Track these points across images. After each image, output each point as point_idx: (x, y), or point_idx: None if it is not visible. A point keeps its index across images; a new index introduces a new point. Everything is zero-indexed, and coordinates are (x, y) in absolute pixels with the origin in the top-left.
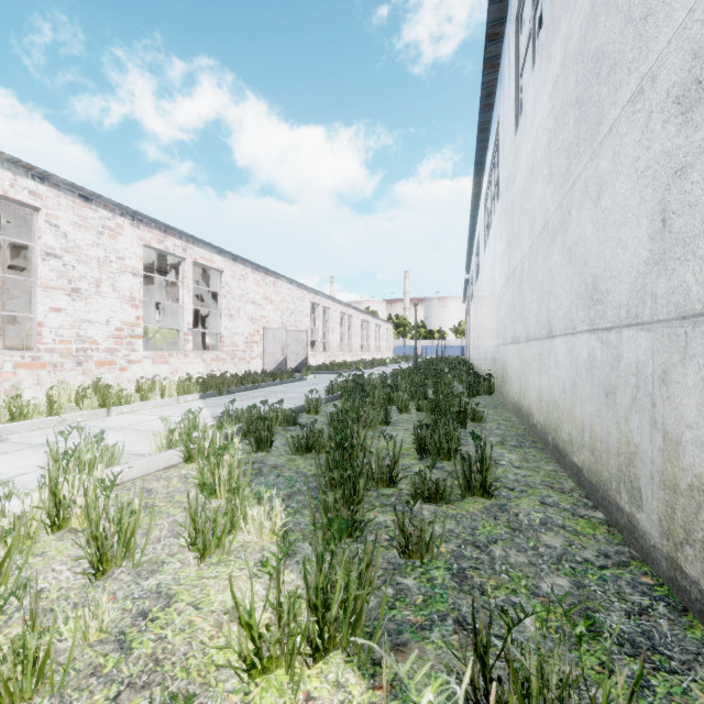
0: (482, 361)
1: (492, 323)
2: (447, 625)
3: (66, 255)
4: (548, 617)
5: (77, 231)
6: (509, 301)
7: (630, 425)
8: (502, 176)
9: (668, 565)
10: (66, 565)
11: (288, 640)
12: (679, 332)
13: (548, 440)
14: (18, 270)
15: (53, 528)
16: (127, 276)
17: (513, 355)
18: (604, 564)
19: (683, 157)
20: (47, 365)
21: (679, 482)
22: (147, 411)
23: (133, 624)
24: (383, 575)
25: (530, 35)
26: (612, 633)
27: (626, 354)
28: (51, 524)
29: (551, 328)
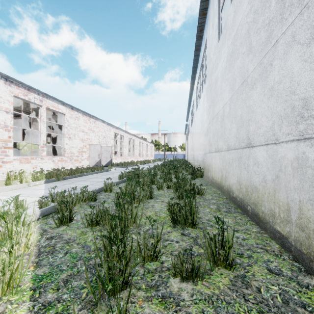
0: (195, 161)
1: (201, 143)
2: None
3: None
4: None
5: None
6: (214, 130)
7: None
8: (208, 68)
9: None
10: None
11: None
12: None
13: (247, 209)
14: None
15: None
16: (1, 113)
17: (216, 158)
18: None
19: None
20: None
21: None
22: (3, 193)
23: None
24: None
25: None
26: None
27: None
28: None
29: (250, 141)
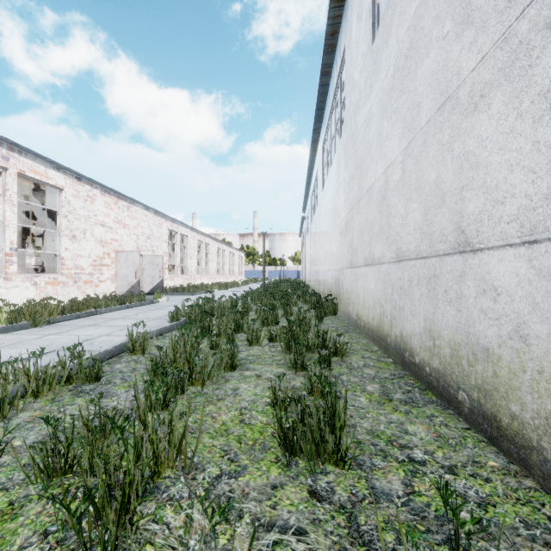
0: (320, 283)
1: (333, 249)
2: None
3: None
4: None
5: None
6: (362, 223)
7: None
8: (348, 104)
9: None
10: None
11: None
12: None
13: (457, 397)
14: None
15: None
16: None
17: (368, 278)
18: None
19: None
20: None
21: None
22: None
23: None
24: None
25: None
26: None
27: None
28: None
29: (468, 238)
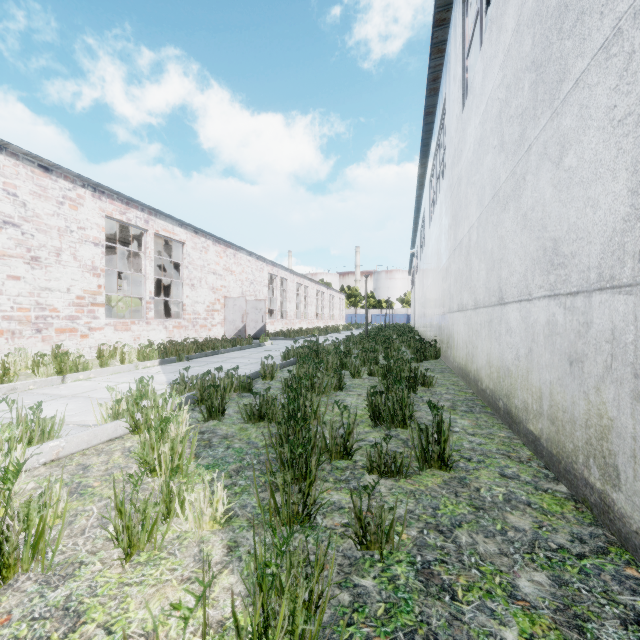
0: (427, 328)
1: (437, 293)
2: None
3: (25, 224)
4: (533, 631)
5: (36, 201)
6: (456, 271)
7: (603, 396)
8: (448, 154)
9: None
10: None
11: None
12: None
13: (499, 405)
14: None
15: None
16: (88, 246)
17: (459, 322)
18: (581, 552)
19: None
20: (5, 332)
21: None
22: (104, 378)
23: None
24: (337, 575)
25: (478, 15)
26: None
27: (597, 320)
28: None
29: (502, 295)
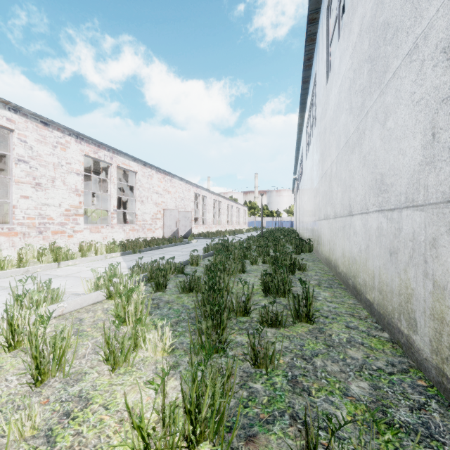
0: (304, 231)
1: (311, 206)
2: (285, 419)
3: (32, 161)
4: (355, 412)
5: (39, 145)
6: (323, 192)
7: (408, 275)
8: (317, 111)
9: (436, 373)
10: (16, 376)
11: (169, 437)
12: (445, 211)
13: (349, 283)
14: (0, 170)
15: (9, 348)
16: (73, 175)
17: (325, 227)
18: (391, 371)
19: (448, 90)
20: (19, 234)
21: (445, 316)
22: (85, 264)
23: (59, 422)
24: (239, 381)
25: (337, 18)
26: (401, 424)
27: (405, 227)
28: (8, 345)
29: (351, 209)
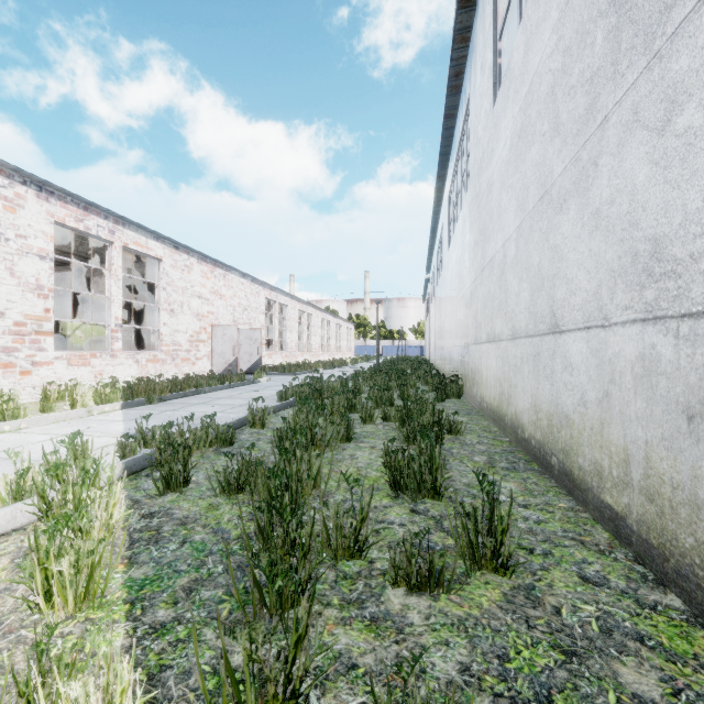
0: (446, 361)
1: (459, 321)
2: None
3: None
4: None
5: None
6: (485, 295)
7: None
8: (473, 159)
9: None
10: None
11: None
12: None
13: (551, 462)
14: None
15: None
16: (31, 259)
17: (490, 356)
18: None
19: None
20: None
21: None
22: (40, 429)
23: None
24: None
25: None
26: None
27: None
28: None
29: (557, 321)
